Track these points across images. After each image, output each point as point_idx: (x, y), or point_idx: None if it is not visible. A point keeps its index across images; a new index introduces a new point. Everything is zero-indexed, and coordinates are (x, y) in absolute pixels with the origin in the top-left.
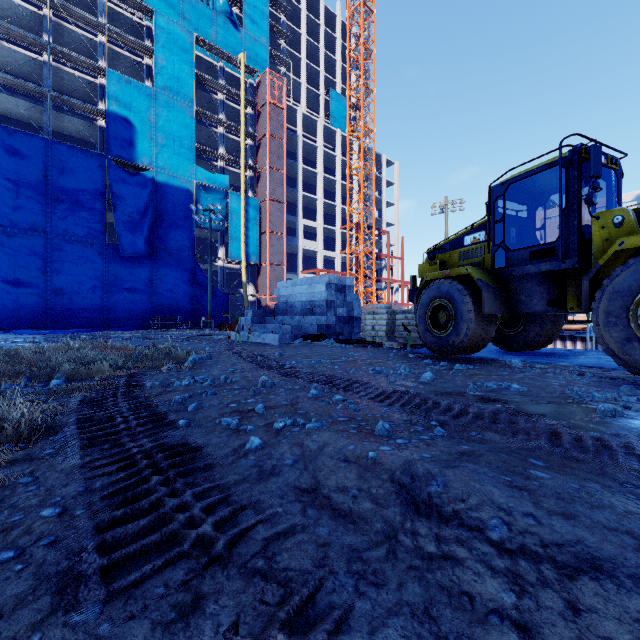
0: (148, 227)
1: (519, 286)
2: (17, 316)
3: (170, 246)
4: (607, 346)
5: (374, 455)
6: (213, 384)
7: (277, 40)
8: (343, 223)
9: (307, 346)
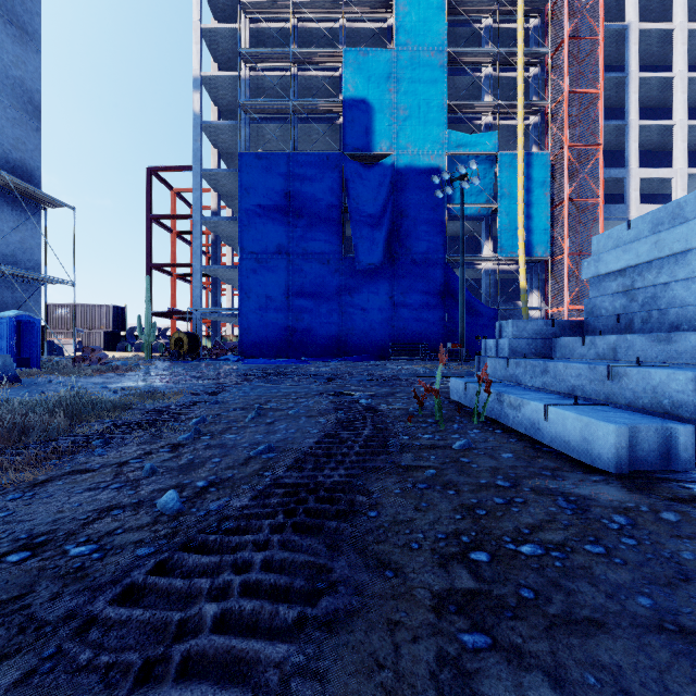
0: (387, 229)
1: None
2: (266, 344)
3: (414, 249)
4: None
5: None
6: None
7: None
8: None
9: None
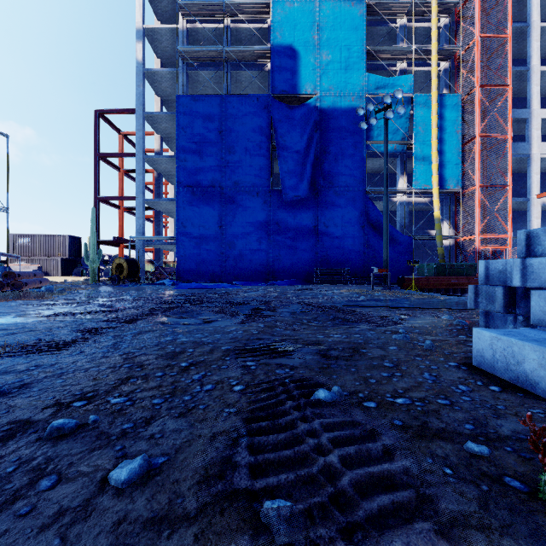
0: (311, 163)
1: None
2: (201, 269)
3: (336, 183)
4: None
5: None
6: None
7: None
8: None
9: None
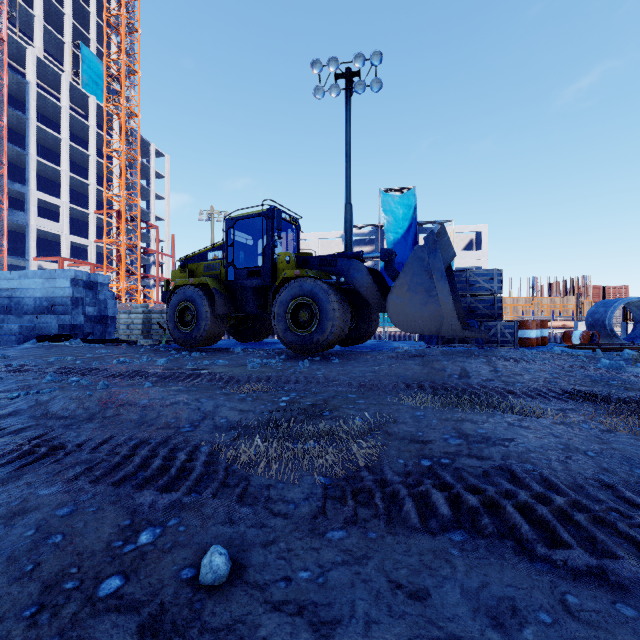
0: None
1: (242, 295)
2: None
3: None
4: (278, 334)
5: (91, 393)
6: None
7: None
8: (100, 207)
9: (43, 347)
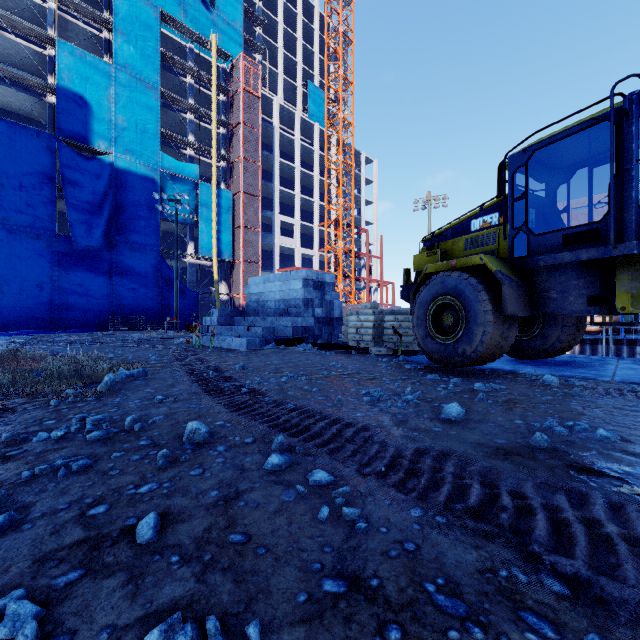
0: (106, 218)
1: (548, 280)
2: None
3: (132, 239)
4: None
5: None
6: (106, 435)
7: (252, 26)
8: (321, 220)
9: (279, 353)
